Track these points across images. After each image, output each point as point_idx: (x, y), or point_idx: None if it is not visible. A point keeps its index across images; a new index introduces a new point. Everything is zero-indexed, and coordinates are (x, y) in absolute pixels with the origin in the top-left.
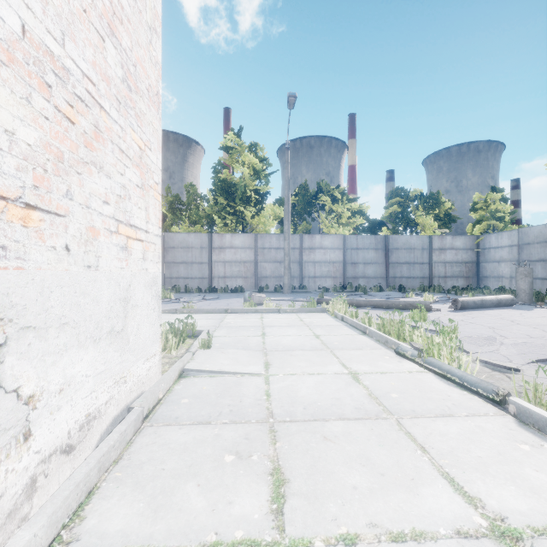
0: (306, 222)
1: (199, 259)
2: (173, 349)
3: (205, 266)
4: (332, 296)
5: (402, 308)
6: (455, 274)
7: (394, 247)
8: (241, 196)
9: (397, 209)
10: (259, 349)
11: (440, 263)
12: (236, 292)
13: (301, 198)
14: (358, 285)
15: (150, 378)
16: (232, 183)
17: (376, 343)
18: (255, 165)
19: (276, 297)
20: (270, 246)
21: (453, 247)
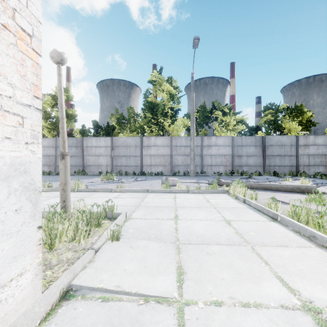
0: (204, 129)
1: (134, 153)
2: (82, 238)
3: (138, 158)
4: (226, 179)
5: (289, 191)
6: (317, 163)
7: (269, 144)
8: (161, 111)
9: (270, 118)
10: (171, 239)
11: (305, 155)
12: (158, 175)
13: (201, 113)
14: (242, 171)
15: (5, 315)
16: (156, 104)
17: (297, 235)
18: (170, 91)
19: (185, 179)
20: (181, 145)
21: (315, 143)
